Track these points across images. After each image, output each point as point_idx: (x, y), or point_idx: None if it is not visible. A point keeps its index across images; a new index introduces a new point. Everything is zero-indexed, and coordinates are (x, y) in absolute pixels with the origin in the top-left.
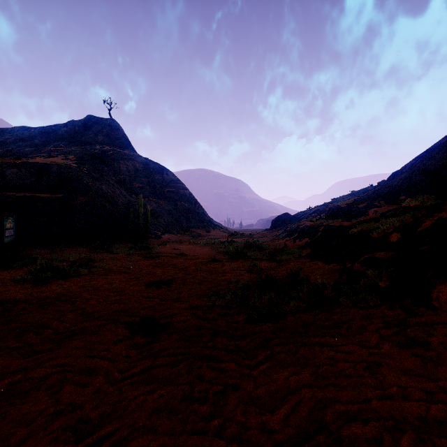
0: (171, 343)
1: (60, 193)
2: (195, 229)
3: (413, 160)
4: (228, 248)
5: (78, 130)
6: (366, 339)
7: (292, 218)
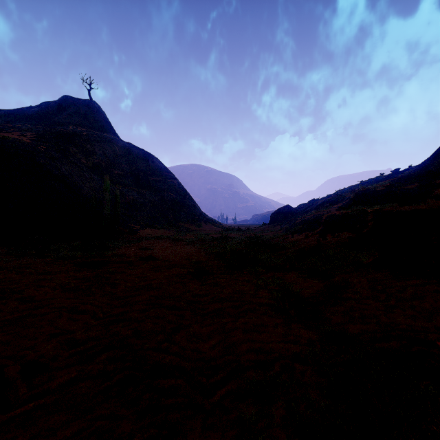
0: None
1: None
2: (184, 223)
3: None
4: (223, 248)
5: (51, 111)
6: None
7: (294, 211)
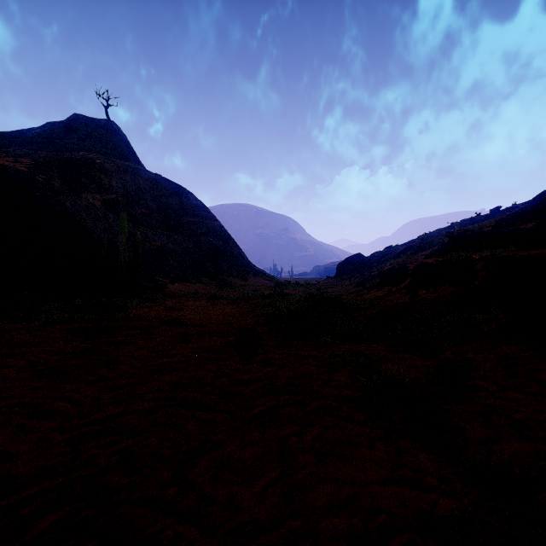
0: None
1: None
2: (227, 276)
3: None
4: (278, 308)
5: (58, 133)
6: None
7: (367, 261)
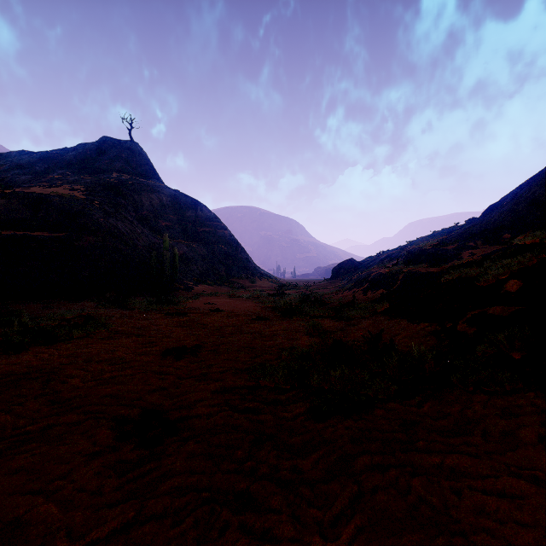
0: (180, 463)
1: (62, 231)
2: (237, 279)
3: (517, 189)
4: (279, 303)
5: (90, 155)
6: (532, 463)
7: (358, 266)
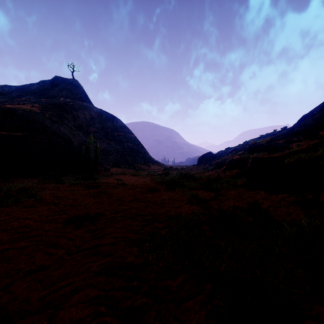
0: None
1: (21, 132)
2: (139, 164)
3: (323, 104)
4: (165, 179)
5: (47, 87)
6: None
7: (214, 156)
